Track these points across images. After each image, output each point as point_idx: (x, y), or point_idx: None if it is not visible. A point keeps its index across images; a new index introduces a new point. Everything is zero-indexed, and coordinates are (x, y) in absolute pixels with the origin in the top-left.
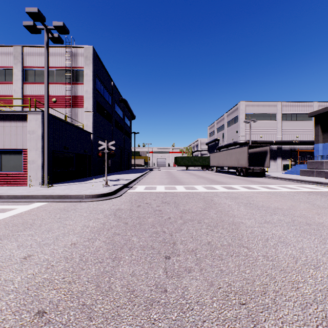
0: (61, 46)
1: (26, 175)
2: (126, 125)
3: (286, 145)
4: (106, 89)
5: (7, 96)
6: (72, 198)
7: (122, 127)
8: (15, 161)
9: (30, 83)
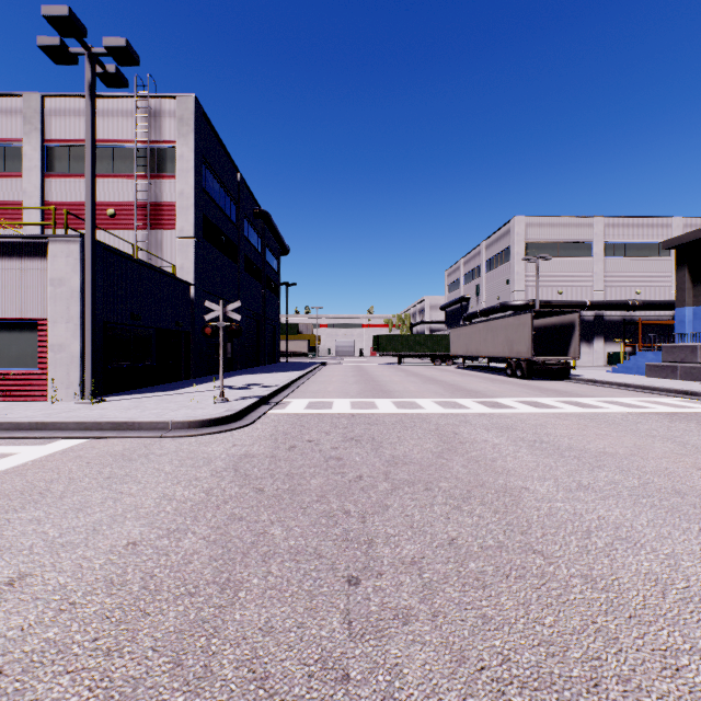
0: (126, 96)
1: (45, 377)
2: (268, 267)
3: (614, 311)
4: (224, 189)
5: (9, 203)
6: (142, 429)
7: (259, 271)
8: (22, 346)
9: (59, 175)
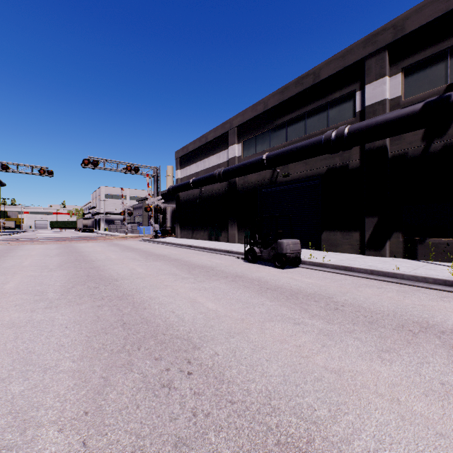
0: None
1: None
2: None
3: None
4: None
5: None
6: None
7: None
8: None
9: None
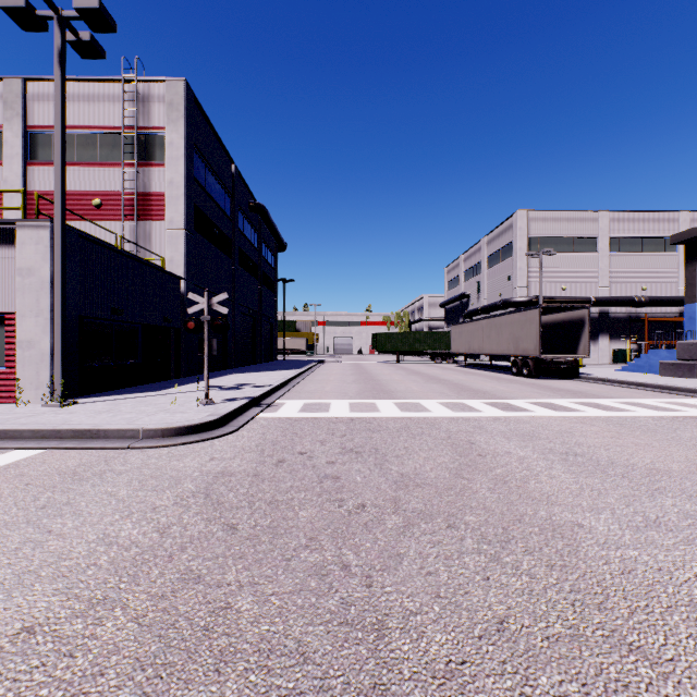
0: (112, 80)
1: (13, 376)
2: (265, 263)
3: (620, 308)
4: (218, 180)
5: None
6: (109, 438)
7: (256, 267)
8: None
9: (42, 163)
